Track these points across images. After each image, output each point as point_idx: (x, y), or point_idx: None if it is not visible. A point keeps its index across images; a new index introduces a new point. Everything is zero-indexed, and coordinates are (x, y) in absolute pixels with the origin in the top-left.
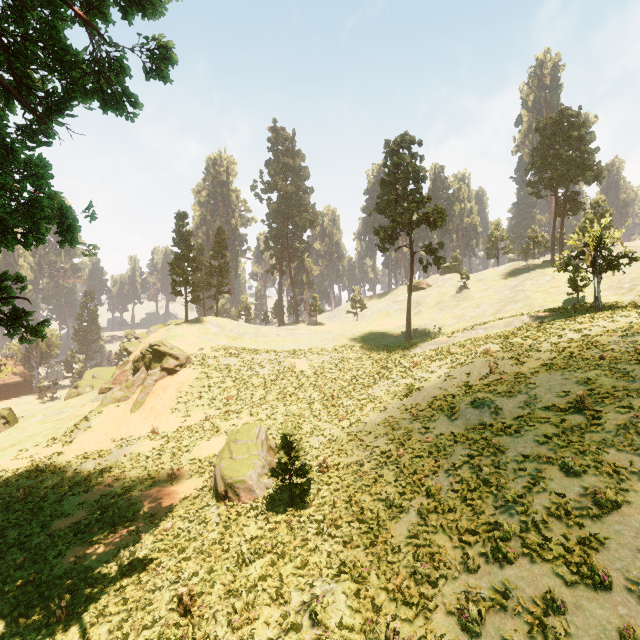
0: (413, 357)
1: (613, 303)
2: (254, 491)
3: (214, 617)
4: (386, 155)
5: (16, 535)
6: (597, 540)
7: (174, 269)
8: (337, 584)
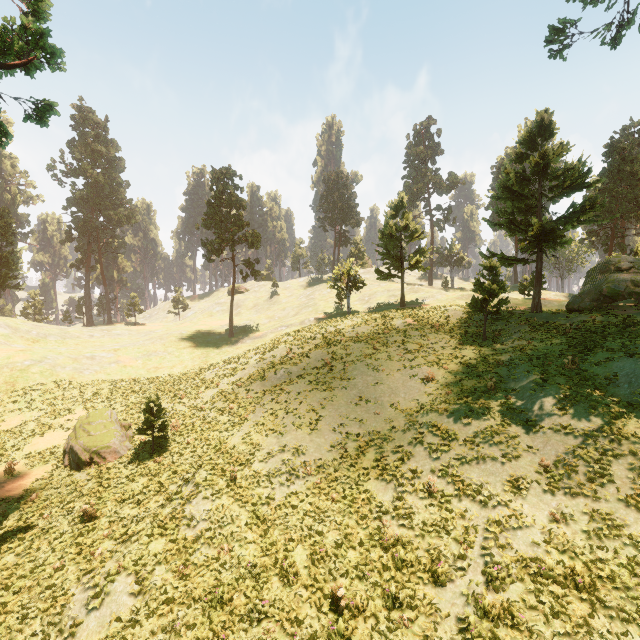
0: (236, 349)
1: (358, 310)
2: (119, 452)
3: (116, 513)
4: (213, 181)
5: None
6: (322, 417)
7: None
8: (200, 470)
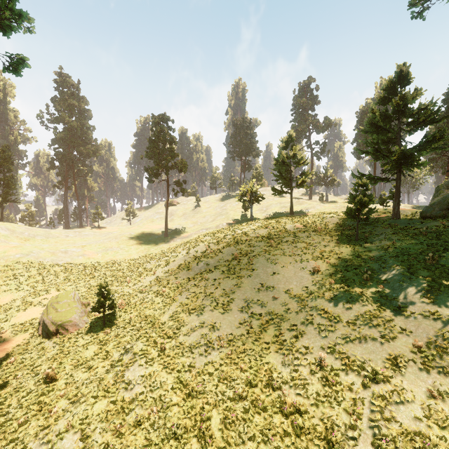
0: (169, 246)
1: (258, 217)
2: (78, 325)
3: (71, 376)
4: (153, 124)
5: None
6: (232, 299)
7: None
8: (138, 341)
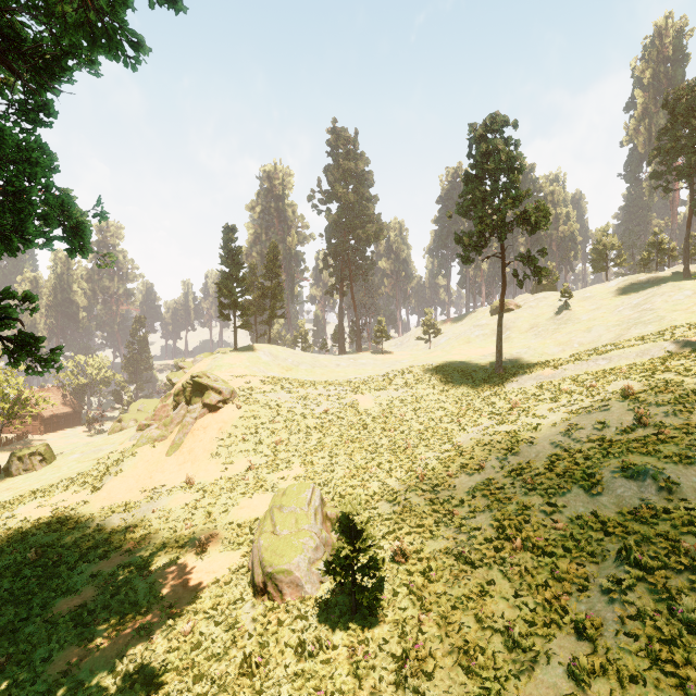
0: (509, 395)
1: None
2: (302, 587)
3: None
4: (471, 142)
5: (11, 616)
6: None
7: (221, 290)
8: None
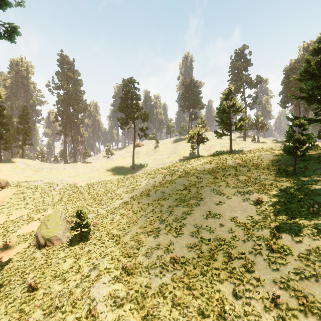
0: (135, 176)
1: (203, 154)
2: (61, 239)
3: (49, 287)
4: (123, 85)
5: None
6: (184, 224)
7: None
8: (104, 259)
